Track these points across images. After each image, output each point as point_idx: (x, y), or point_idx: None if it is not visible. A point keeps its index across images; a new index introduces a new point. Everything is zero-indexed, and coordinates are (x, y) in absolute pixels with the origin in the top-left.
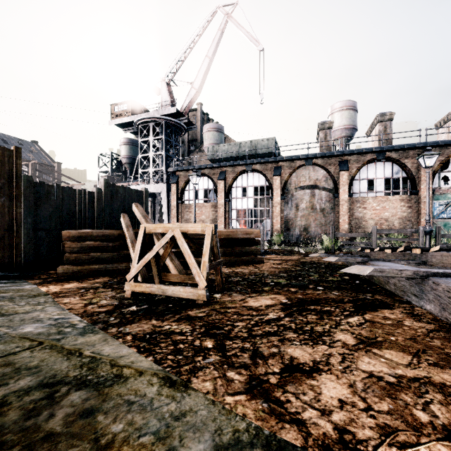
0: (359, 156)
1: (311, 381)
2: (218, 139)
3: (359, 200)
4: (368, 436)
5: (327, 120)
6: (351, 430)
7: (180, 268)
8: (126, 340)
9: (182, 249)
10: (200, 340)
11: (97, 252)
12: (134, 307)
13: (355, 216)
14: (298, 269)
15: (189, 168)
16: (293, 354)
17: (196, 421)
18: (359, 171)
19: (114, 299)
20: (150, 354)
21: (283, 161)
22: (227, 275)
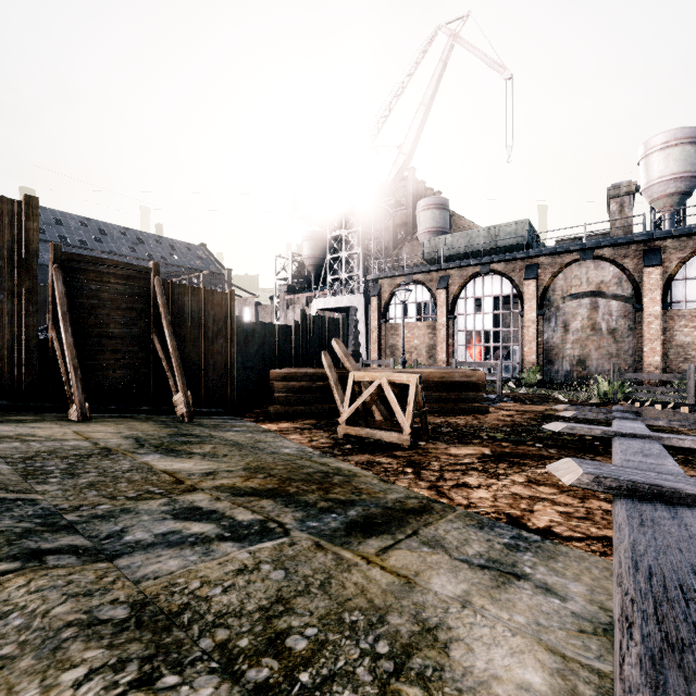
0: (684, 239)
1: (469, 490)
2: (440, 221)
3: (685, 314)
4: (484, 506)
5: (624, 181)
6: (477, 504)
7: (385, 415)
8: (351, 463)
9: (389, 398)
10: (403, 468)
11: (302, 393)
12: (349, 446)
13: (676, 342)
14: (531, 424)
15: (396, 273)
16: (467, 480)
17: (398, 491)
18: (685, 265)
19: (330, 439)
20: (369, 470)
21: (541, 255)
22: (437, 425)
